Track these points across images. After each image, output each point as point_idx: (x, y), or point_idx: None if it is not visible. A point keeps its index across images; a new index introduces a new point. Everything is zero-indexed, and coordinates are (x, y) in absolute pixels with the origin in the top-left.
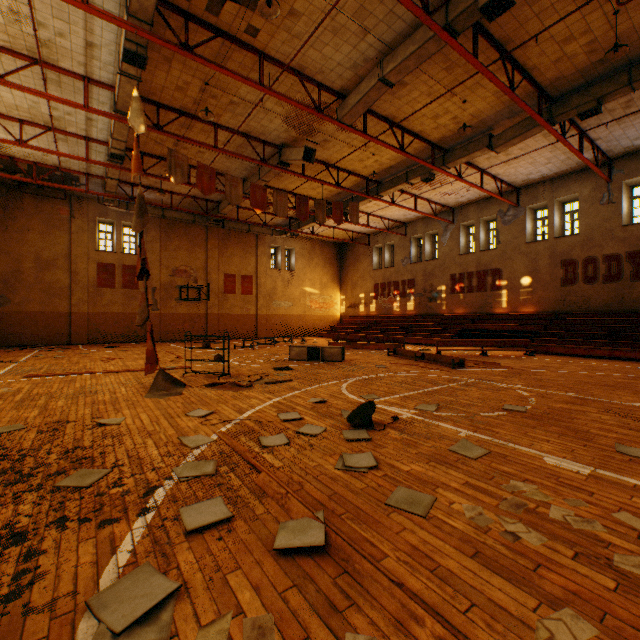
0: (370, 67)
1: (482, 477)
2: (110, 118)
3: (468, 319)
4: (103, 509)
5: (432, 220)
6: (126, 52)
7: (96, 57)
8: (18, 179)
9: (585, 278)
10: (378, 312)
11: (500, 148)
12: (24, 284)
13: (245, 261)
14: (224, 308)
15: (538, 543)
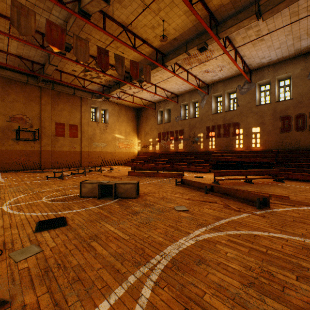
0: None
1: None
2: None
3: (219, 154)
4: None
5: (194, 93)
6: None
7: None
8: None
9: (297, 127)
10: (161, 150)
11: (267, 14)
12: None
13: (72, 115)
14: (55, 146)
15: None
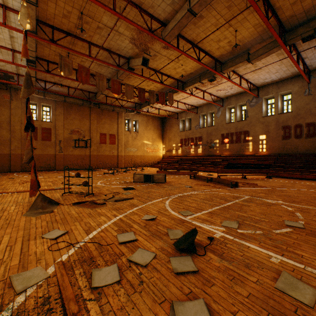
0: (182, 4)
1: None
2: (21, 33)
3: (231, 158)
4: None
5: (211, 105)
6: None
7: None
8: None
9: (295, 135)
10: (182, 154)
11: (254, 60)
12: None
13: (111, 126)
14: (100, 151)
15: None
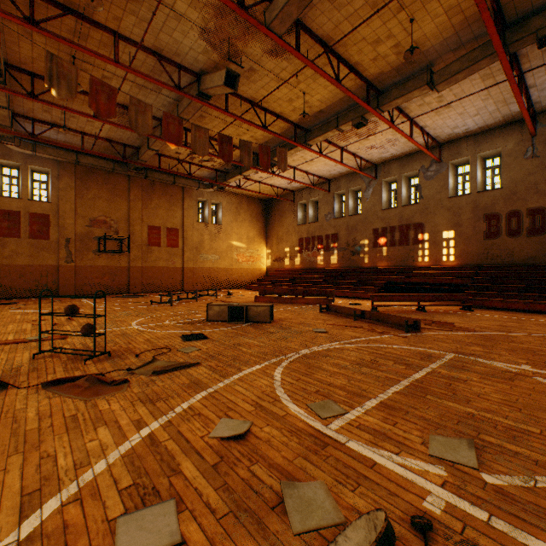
0: None
1: None
2: None
3: (392, 272)
4: None
5: (355, 176)
6: None
7: None
8: None
9: (509, 231)
10: (303, 265)
11: (442, 85)
12: None
13: (171, 213)
14: (148, 261)
15: None
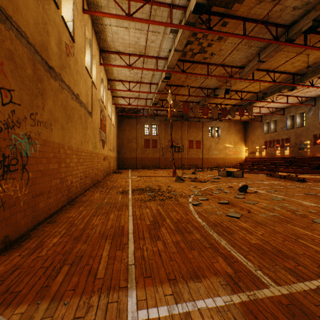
0: (254, 56)
1: (275, 202)
2: (156, 94)
3: None
4: (182, 196)
5: (300, 105)
6: (165, 77)
7: (154, 77)
8: (125, 114)
9: None
10: (266, 156)
11: None
12: (124, 148)
13: (197, 134)
14: (188, 155)
15: (278, 209)
